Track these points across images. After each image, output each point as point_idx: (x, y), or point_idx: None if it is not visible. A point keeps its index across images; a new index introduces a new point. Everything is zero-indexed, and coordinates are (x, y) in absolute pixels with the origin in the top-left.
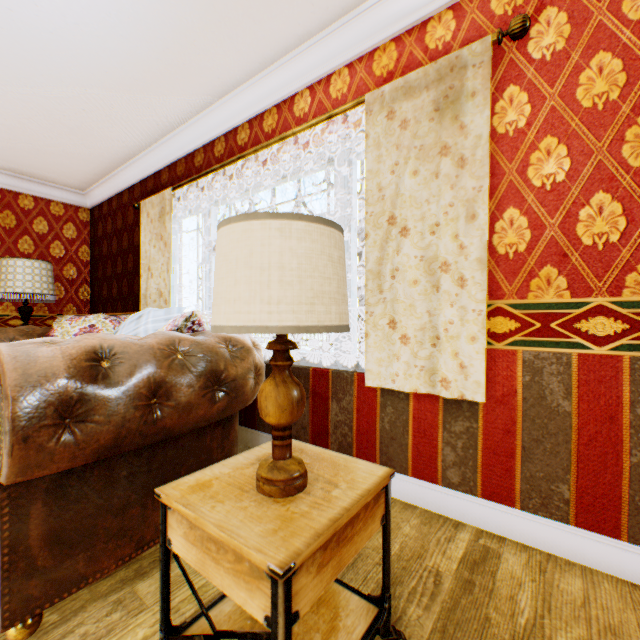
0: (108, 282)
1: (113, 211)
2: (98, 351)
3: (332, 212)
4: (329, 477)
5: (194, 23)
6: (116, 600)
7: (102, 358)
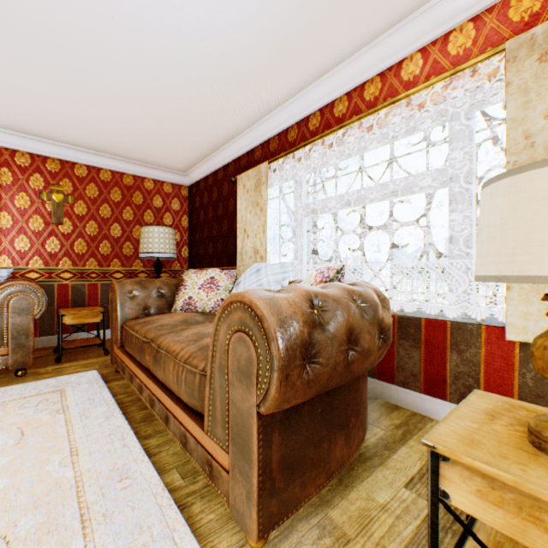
0: (204, 243)
1: (208, 186)
2: (309, 299)
3: (445, 167)
4: None
5: (321, 9)
6: (318, 524)
7: (312, 306)
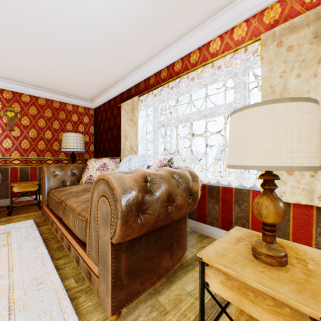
0: (103, 143)
1: (105, 109)
2: (145, 177)
3: (232, 102)
4: (294, 255)
5: (163, 10)
6: (151, 304)
7: (147, 181)
